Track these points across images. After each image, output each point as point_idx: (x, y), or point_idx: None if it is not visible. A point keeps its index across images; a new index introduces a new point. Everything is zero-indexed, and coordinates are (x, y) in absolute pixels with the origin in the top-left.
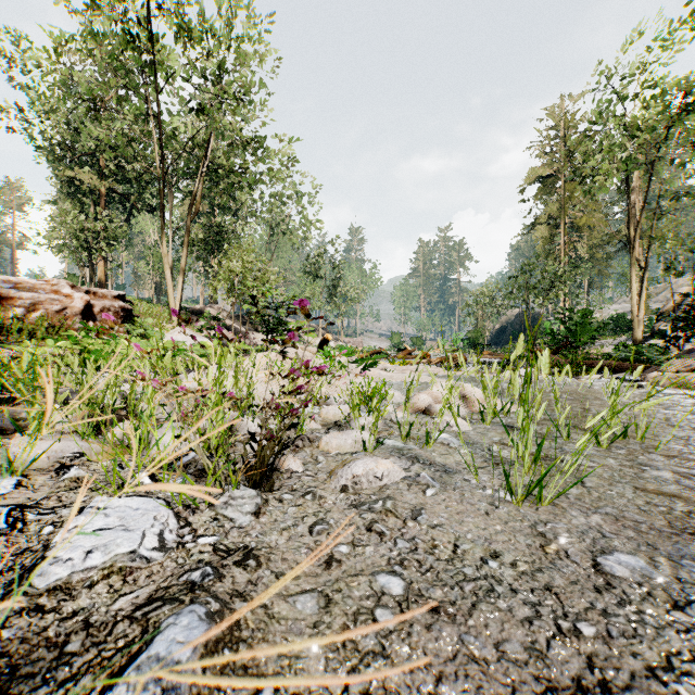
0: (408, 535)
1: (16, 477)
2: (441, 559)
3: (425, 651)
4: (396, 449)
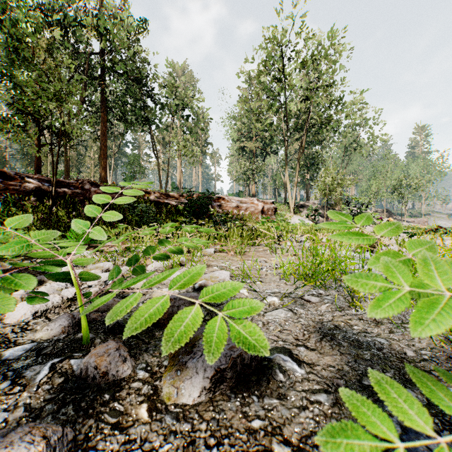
0: None
1: None
2: None
3: None
4: None
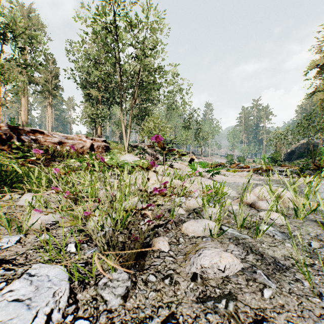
0: None
1: (21, 234)
2: None
3: None
4: (234, 236)
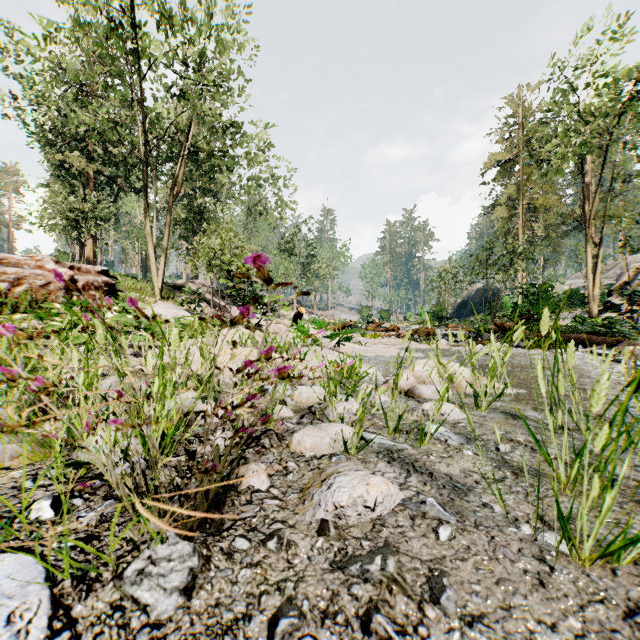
0: None
1: None
2: None
3: None
4: (384, 448)
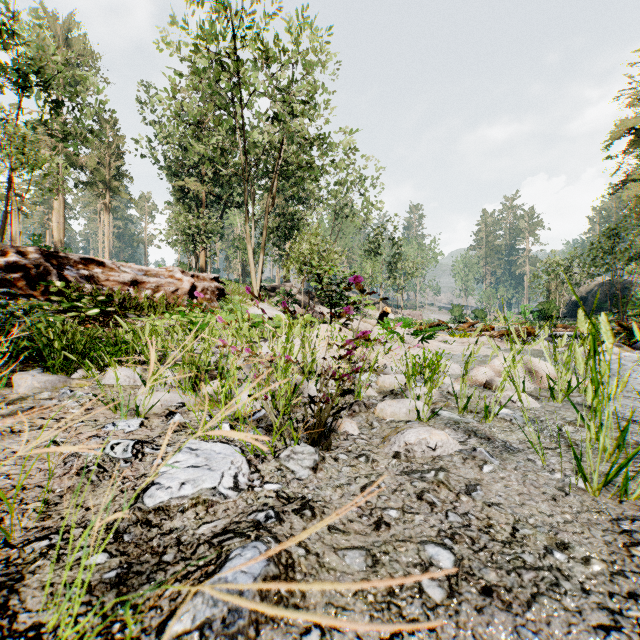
0: (461, 510)
1: (140, 418)
2: (496, 540)
3: (473, 633)
4: (452, 421)
